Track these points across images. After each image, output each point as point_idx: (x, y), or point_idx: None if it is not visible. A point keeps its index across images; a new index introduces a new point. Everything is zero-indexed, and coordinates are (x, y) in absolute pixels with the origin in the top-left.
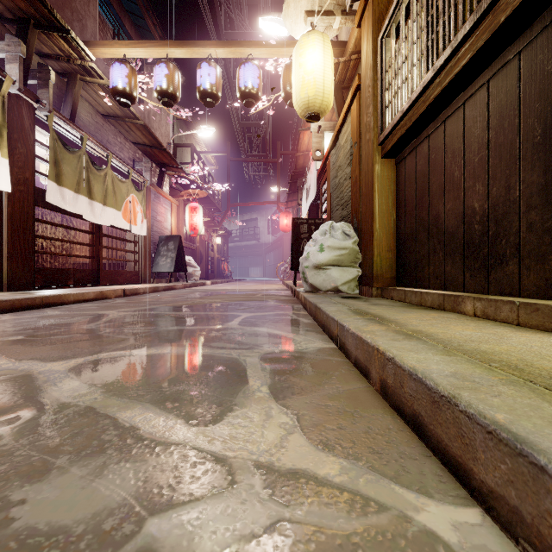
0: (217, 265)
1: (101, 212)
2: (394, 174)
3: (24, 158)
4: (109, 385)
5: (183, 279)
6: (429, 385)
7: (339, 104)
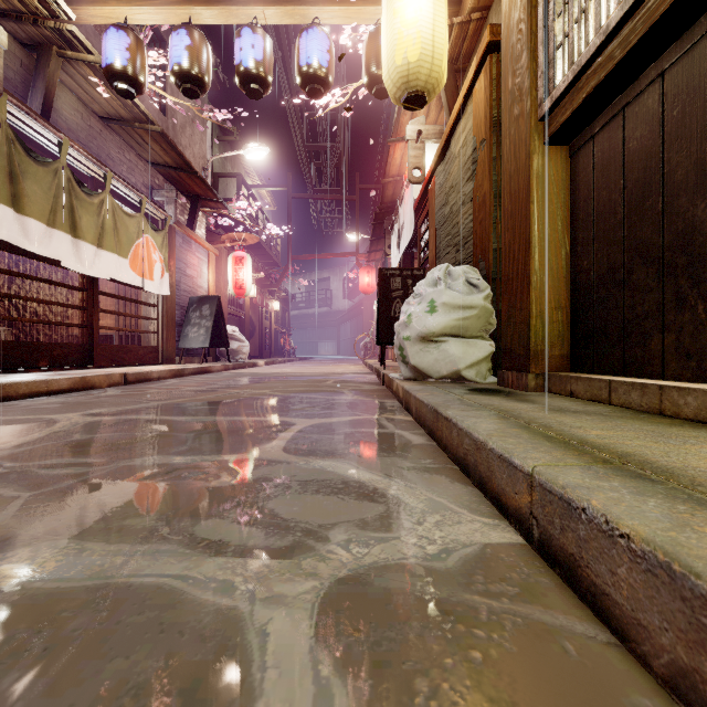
0: (275, 339)
1: (94, 258)
2: (567, 173)
3: None
4: None
5: (225, 358)
6: None
7: (450, 95)
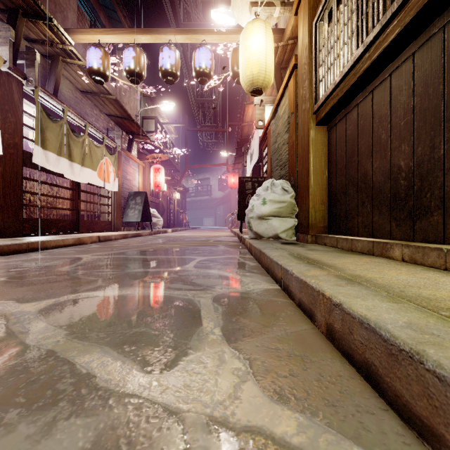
0: (177, 216)
1: (79, 172)
2: (326, 138)
3: (14, 126)
4: (73, 326)
5: (148, 228)
6: (385, 337)
7: (278, 82)
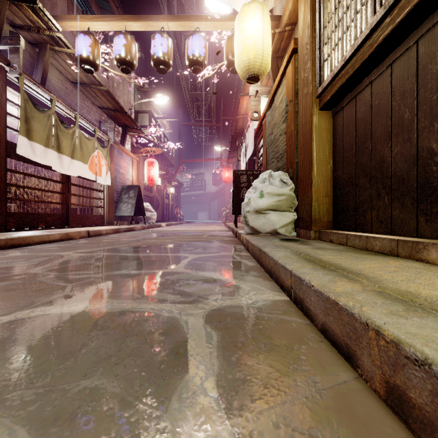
0: (171, 210)
1: (69, 164)
2: (331, 125)
3: None
4: None
5: (142, 222)
6: None
7: (274, 71)
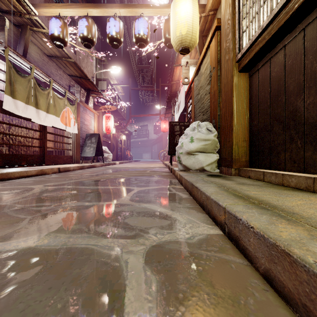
0: (123, 152)
1: (45, 117)
2: (248, 84)
3: None
4: None
5: (101, 161)
6: None
7: (200, 46)
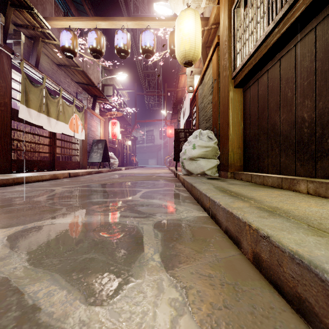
0: (129, 158)
1: (55, 125)
2: (242, 98)
3: (4, 89)
4: (32, 252)
5: (107, 166)
6: (323, 277)
7: (204, 57)
